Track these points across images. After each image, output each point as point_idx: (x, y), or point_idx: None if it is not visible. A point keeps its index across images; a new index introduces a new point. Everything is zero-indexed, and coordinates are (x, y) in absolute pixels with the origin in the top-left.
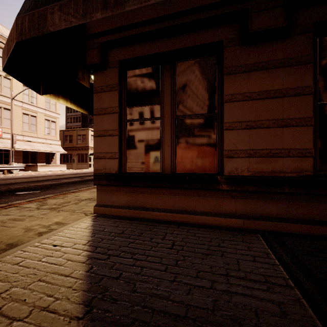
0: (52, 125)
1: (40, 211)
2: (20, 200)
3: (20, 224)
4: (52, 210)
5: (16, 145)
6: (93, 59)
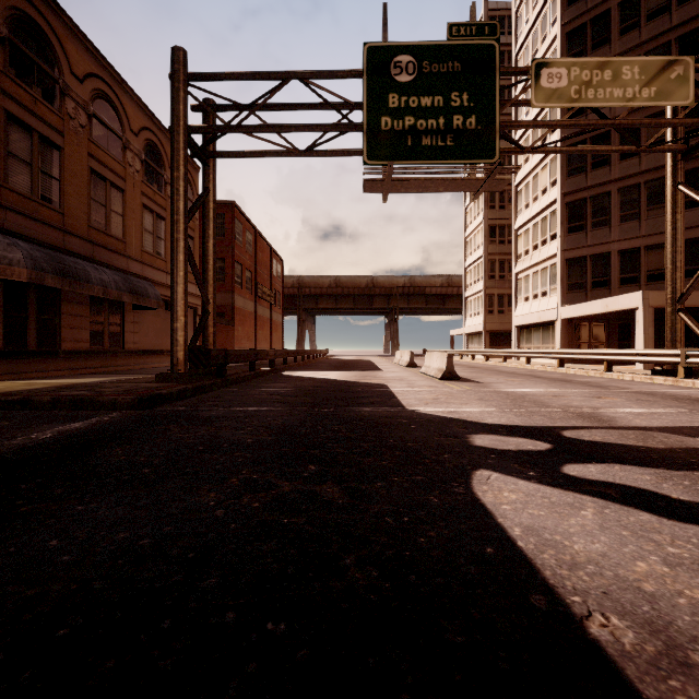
0: None
1: None
2: None
3: None
4: None
5: None
6: None
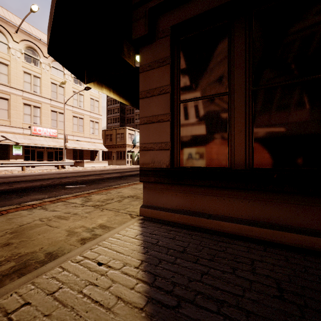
0: (95, 126)
1: (84, 208)
2: (68, 194)
3: (64, 223)
4: (96, 208)
5: (68, 144)
6: (139, 31)
